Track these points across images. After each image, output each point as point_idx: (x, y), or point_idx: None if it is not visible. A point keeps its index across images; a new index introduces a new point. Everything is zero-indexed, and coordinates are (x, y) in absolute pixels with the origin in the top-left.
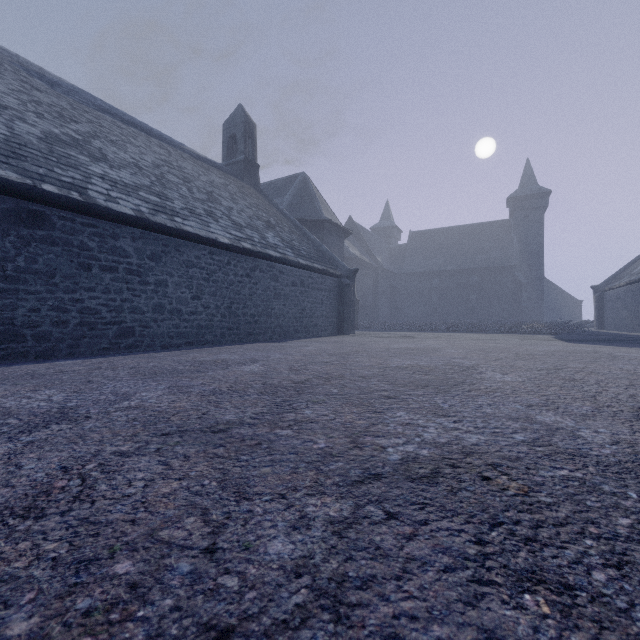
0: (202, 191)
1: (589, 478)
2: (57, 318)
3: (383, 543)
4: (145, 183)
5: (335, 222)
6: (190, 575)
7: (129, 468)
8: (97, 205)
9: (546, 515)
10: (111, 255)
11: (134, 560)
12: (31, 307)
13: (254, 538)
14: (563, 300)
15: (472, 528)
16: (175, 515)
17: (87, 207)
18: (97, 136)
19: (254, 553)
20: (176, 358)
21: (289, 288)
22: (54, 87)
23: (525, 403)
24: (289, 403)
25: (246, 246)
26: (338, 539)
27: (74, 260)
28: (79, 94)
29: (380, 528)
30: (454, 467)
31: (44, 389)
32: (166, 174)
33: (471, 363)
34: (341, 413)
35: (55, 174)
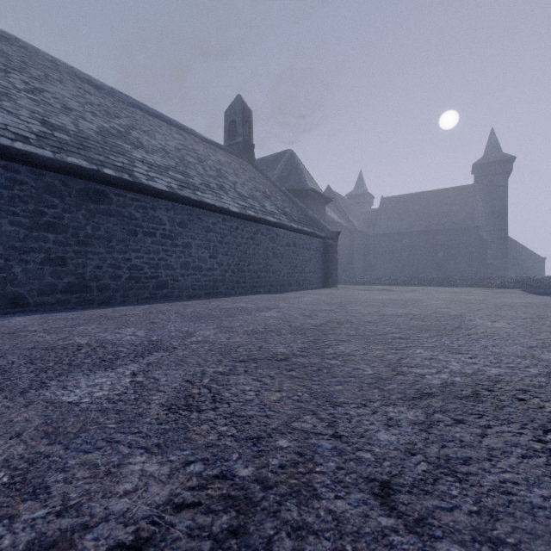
0: (213, 169)
1: None
2: (113, 273)
3: (463, 438)
4: (172, 164)
5: (318, 191)
6: (334, 450)
7: (235, 383)
8: (142, 184)
9: None
10: (151, 223)
11: (287, 439)
12: (96, 265)
13: (363, 430)
14: (526, 257)
15: (529, 432)
16: (294, 414)
17: (135, 185)
18: (134, 128)
19: (370, 439)
20: (204, 306)
21: (284, 248)
22: (99, 90)
23: (525, 345)
24: (321, 341)
25: (251, 213)
26: (427, 434)
27: (125, 228)
28: (116, 94)
29: (455, 429)
30: (489, 391)
31: (124, 327)
32: (185, 156)
33: (457, 312)
34: (369, 349)
35: (110, 160)
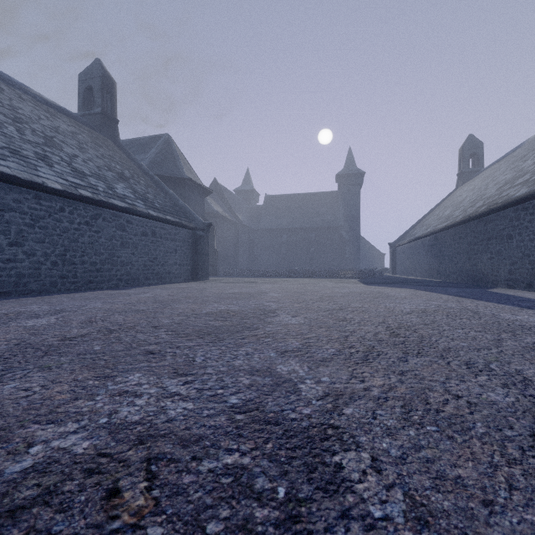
0: (38, 134)
1: (253, 465)
2: None
3: None
4: None
5: (195, 181)
6: None
7: None
8: None
9: None
10: None
11: None
12: None
13: None
14: (373, 253)
15: None
16: None
17: None
18: None
19: None
20: None
21: (139, 237)
22: None
23: (282, 349)
24: (5, 372)
25: (84, 194)
26: None
27: None
28: None
29: None
30: (90, 474)
31: None
32: None
33: (277, 306)
34: (56, 383)
35: None
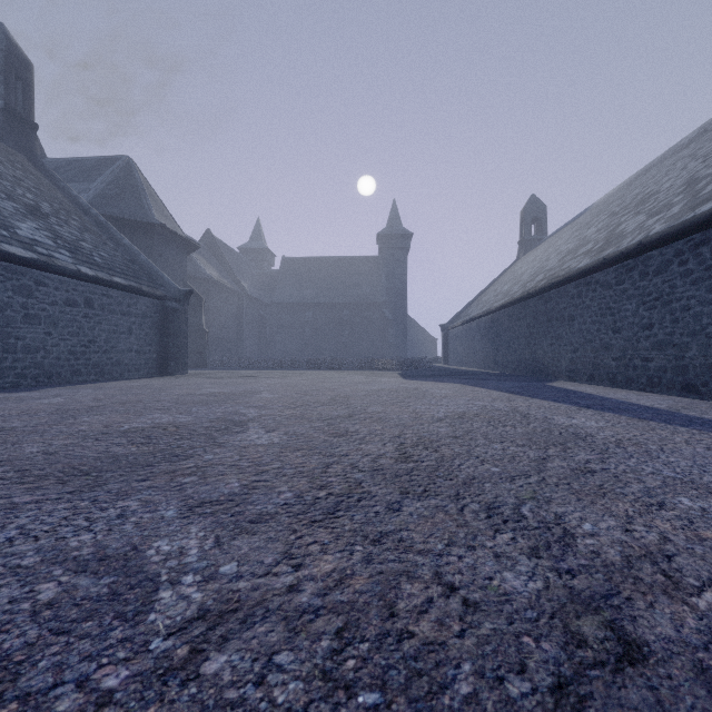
0: None
1: None
2: None
3: None
4: None
5: (172, 229)
6: None
7: None
8: None
9: None
10: None
11: None
12: None
13: None
14: (423, 338)
15: None
16: None
17: None
18: None
19: None
20: None
21: (60, 308)
22: None
23: (199, 499)
24: None
25: None
26: None
27: None
28: None
29: None
30: None
31: None
32: None
33: (257, 414)
34: None
35: None
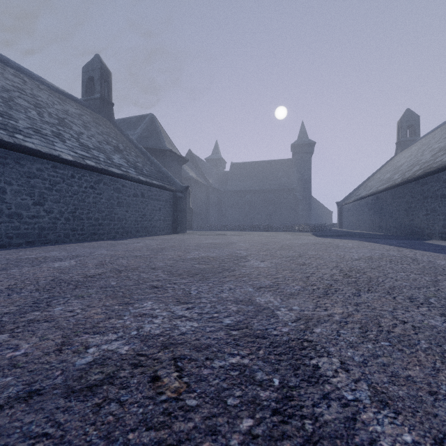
0: (53, 116)
1: (252, 364)
2: None
3: None
4: None
5: (175, 152)
6: None
7: None
8: None
9: (173, 429)
10: None
11: None
12: None
13: None
14: (322, 210)
15: None
16: None
17: None
18: None
19: None
20: (0, 256)
21: (131, 198)
22: None
23: (258, 286)
24: (51, 299)
25: (90, 163)
26: None
27: None
28: None
29: None
30: (136, 367)
31: None
32: (15, 98)
33: (247, 253)
34: (91, 307)
35: None
